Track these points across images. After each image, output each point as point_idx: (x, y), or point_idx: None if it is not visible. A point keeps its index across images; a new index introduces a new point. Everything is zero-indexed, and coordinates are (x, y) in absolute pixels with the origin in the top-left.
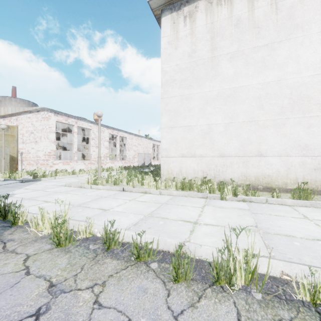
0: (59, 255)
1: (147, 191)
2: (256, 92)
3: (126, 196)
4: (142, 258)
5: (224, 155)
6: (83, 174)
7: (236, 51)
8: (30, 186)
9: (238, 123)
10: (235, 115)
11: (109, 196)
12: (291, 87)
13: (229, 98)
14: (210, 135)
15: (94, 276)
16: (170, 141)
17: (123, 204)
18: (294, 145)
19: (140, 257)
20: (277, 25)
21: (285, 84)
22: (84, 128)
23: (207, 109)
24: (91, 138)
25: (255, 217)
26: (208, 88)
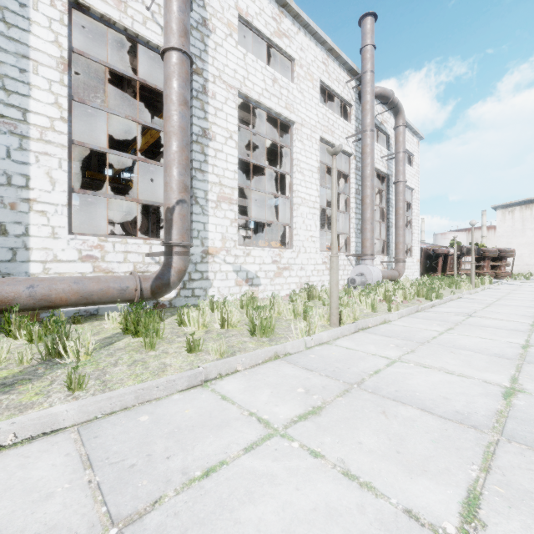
0: None
1: None
2: None
3: None
4: (512, 278)
5: (528, 265)
6: None
7: (533, 227)
8: None
9: None
10: (533, 250)
11: None
12: None
13: (530, 244)
14: (522, 257)
15: None
16: None
17: None
18: None
19: (512, 278)
20: None
21: None
22: None
23: (520, 248)
24: None
25: None
26: (521, 240)
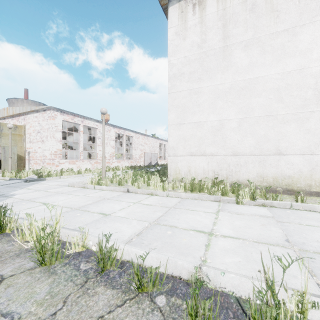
0: (40, 277)
1: (153, 192)
2: (274, 83)
3: (130, 198)
4: (145, 288)
5: (237, 154)
6: (88, 174)
7: (252, 38)
8: (33, 186)
9: (254, 118)
10: (250, 109)
11: (111, 198)
12: (316, 75)
13: (243, 91)
14: (222, 131)
15: (77, 317)
16: (178, 138)
17: (126, 208)
18: (319, 142)
19: (142, 287)
20: (299, 7)
21: (308, 73)
22: (90, 127)
23: (218, 104)
24: (97, 137)
25: (282, 227)
26: (220, 80)
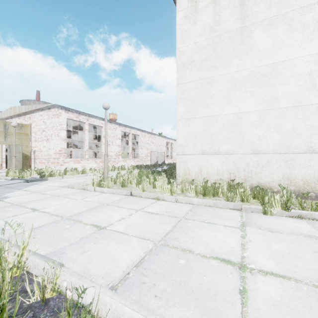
0: None
1: (159, 197)
2: (305, 67)
3: (133, 203)
4: None
5: (258, 152)
6: (92, 173)
7: (276, 15)
8: (32, 186)
9: (279, 110)
10: (274, 99)
11: (111, 204)
12: None
13: (265, 78)
14: (240, 126)
15: None
16: (187, 135)
17: (127, 218)
18: None
19: None
20: None
21: None
22: (96, 126)
23: (235, 94)
24: (103, 135)
25: None
26: (237, 67)
